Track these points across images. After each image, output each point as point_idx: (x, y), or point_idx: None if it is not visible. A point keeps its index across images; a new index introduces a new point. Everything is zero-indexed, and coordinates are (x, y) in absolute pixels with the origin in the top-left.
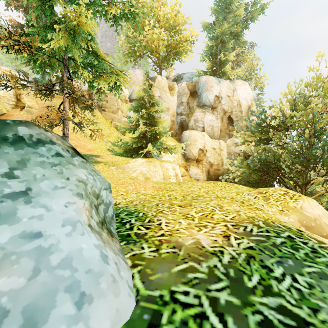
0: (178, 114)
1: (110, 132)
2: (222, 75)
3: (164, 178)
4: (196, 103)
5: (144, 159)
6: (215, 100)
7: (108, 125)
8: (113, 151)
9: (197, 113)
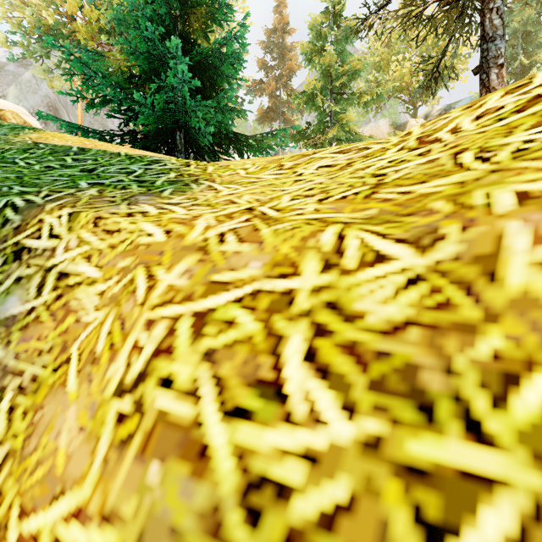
0: None
1: None
2: None
3: None
4: None
5: None
6: None
7: None
8: None
9: None
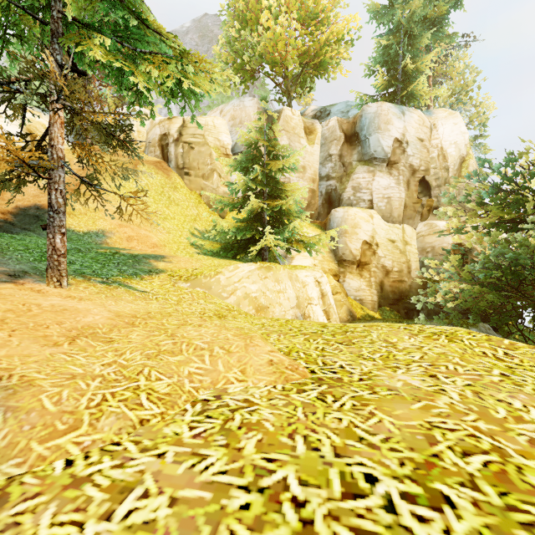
0: (322, 178)
1: (199, 214)
2: (407, 101)
3: (299, 304)
4: (356, 155)
5: (254, 263)
6: (394, 148)
7: (195, 200)
8: (201, 248)
9: (358, 174)
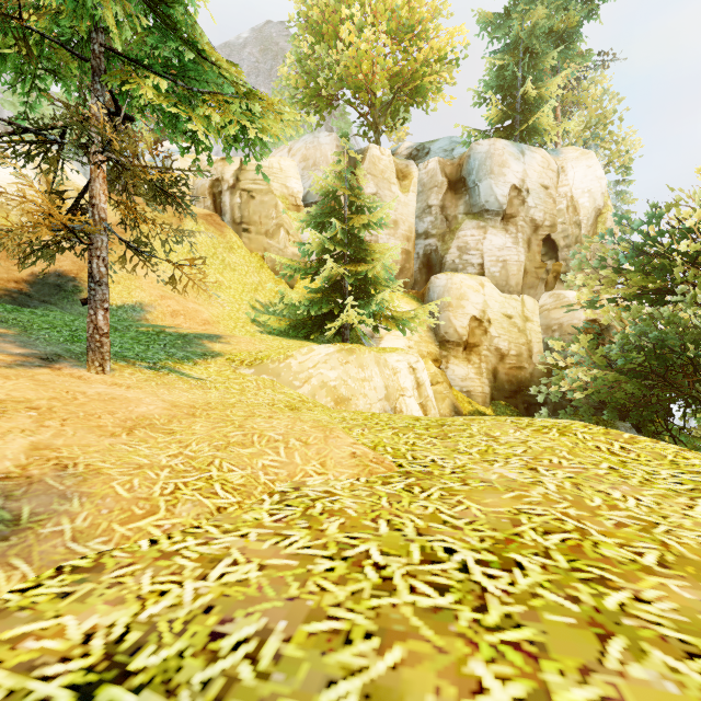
0: (419, 235)
1: (261, 281)
2: (528, 137)
3: (389, 396)
4: (462, 207)
5: (333, 345)
6: (511, 197)
7: (257, 264)
8: (265, 325)
9: (465, 231)
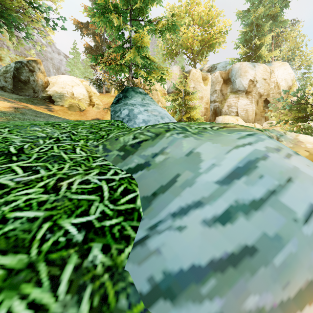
0: (212, 102)
1: None
2: (258, 59)
3: None
4: (229, 89)
5: None
6: (249, 84)
7: None
8: None
9: (230, 99)
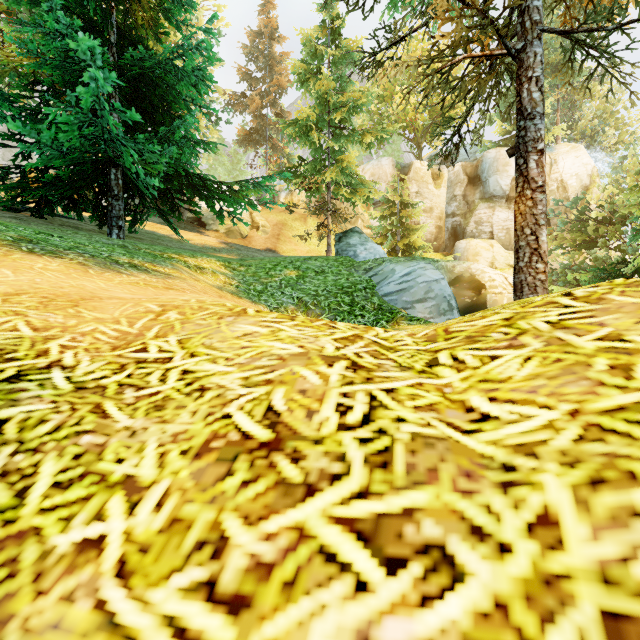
0: (448, 215)
1: None
2: None
3: None
4: (478, 194)
5: None
6: (513, 185)
7: None
8: None
9: (480, 211)
